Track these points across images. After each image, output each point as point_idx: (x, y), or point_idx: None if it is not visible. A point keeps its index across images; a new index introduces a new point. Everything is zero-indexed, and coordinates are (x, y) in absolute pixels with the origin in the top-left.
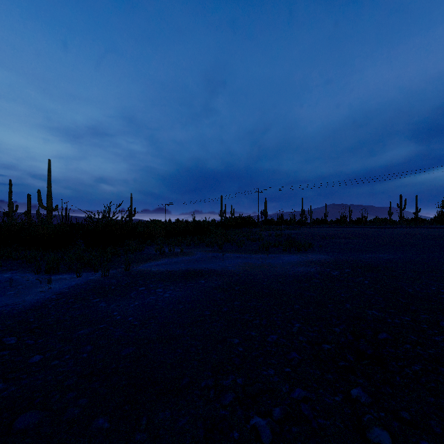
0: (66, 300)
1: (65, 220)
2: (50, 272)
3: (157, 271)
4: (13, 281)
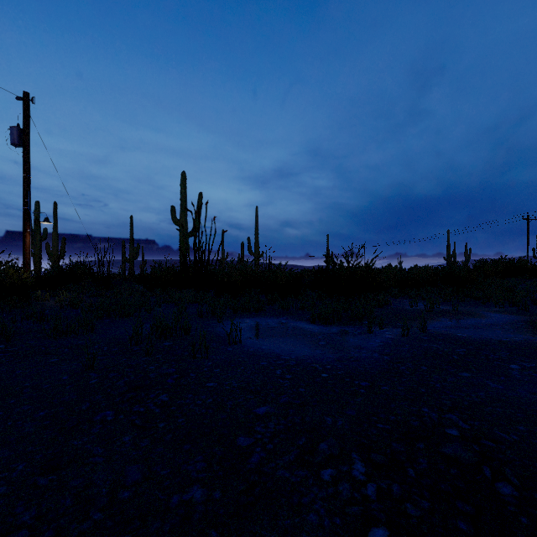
0: (413, 365)
1: (269, 266)
2: (321, 323)
3: (474, 338)
4: (300, 328)
